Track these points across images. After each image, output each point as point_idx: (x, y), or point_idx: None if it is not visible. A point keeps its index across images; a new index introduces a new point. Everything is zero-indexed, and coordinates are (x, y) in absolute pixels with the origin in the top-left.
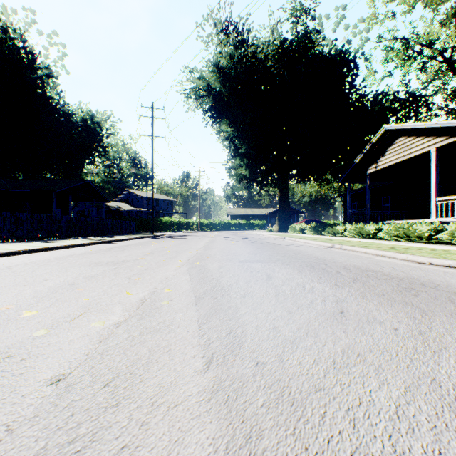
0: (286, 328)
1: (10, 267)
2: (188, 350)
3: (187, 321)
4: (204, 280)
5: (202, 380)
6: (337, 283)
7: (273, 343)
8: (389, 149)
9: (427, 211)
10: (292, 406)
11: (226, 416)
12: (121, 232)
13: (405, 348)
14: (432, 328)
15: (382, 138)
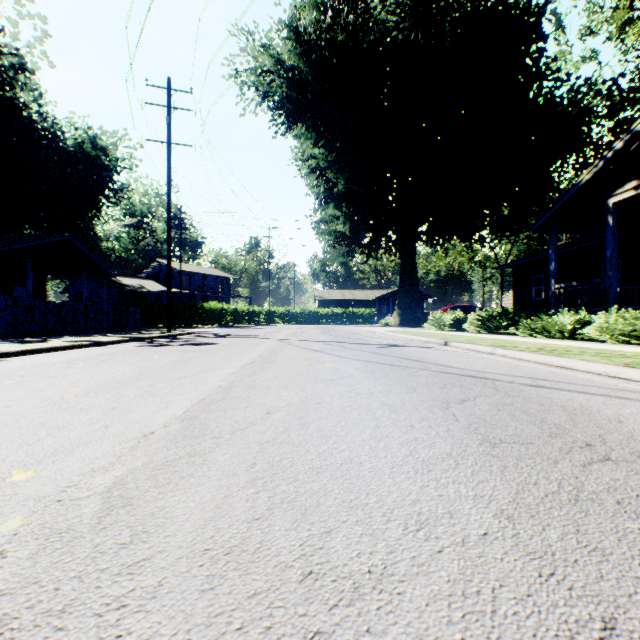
0: None
1: None
2: None
3: None
4: None
5: None
6: None
7: None
8: None
9: None
10: None
11: None
12: (103, 328)
13: None
14: None
15: None
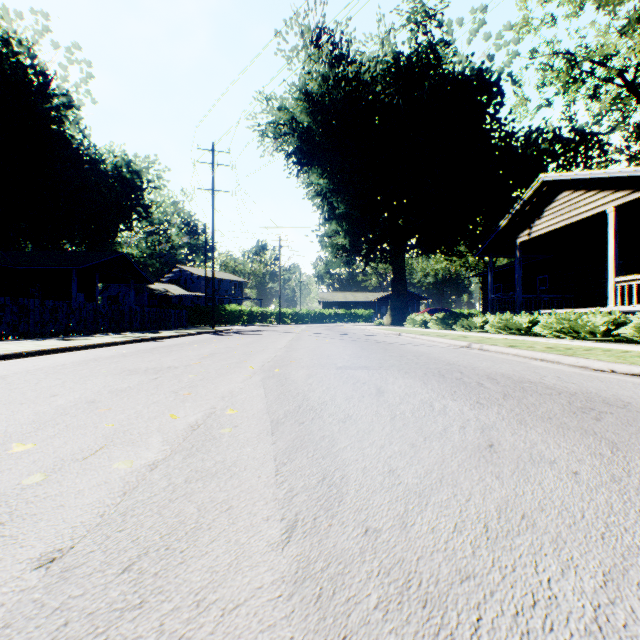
0: (408, 471)
1: (5, 376)
2: (258, 508)
3: (258, 460)
4: (286, 396)
5: (280, 560)
6: (480, 401)
7: (389, 497)
8: (548, 208)
9: (601, 297)
10: (425, 608)
11: (317, 627)
12: (169, 326)
13: (593, 504)
14: (631, 471)
15: (539, 193)
